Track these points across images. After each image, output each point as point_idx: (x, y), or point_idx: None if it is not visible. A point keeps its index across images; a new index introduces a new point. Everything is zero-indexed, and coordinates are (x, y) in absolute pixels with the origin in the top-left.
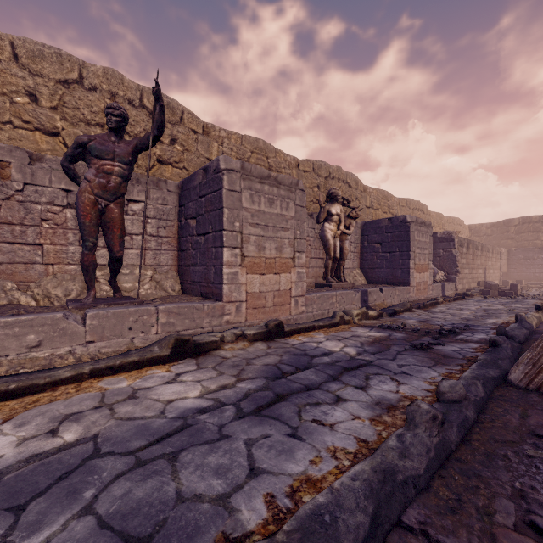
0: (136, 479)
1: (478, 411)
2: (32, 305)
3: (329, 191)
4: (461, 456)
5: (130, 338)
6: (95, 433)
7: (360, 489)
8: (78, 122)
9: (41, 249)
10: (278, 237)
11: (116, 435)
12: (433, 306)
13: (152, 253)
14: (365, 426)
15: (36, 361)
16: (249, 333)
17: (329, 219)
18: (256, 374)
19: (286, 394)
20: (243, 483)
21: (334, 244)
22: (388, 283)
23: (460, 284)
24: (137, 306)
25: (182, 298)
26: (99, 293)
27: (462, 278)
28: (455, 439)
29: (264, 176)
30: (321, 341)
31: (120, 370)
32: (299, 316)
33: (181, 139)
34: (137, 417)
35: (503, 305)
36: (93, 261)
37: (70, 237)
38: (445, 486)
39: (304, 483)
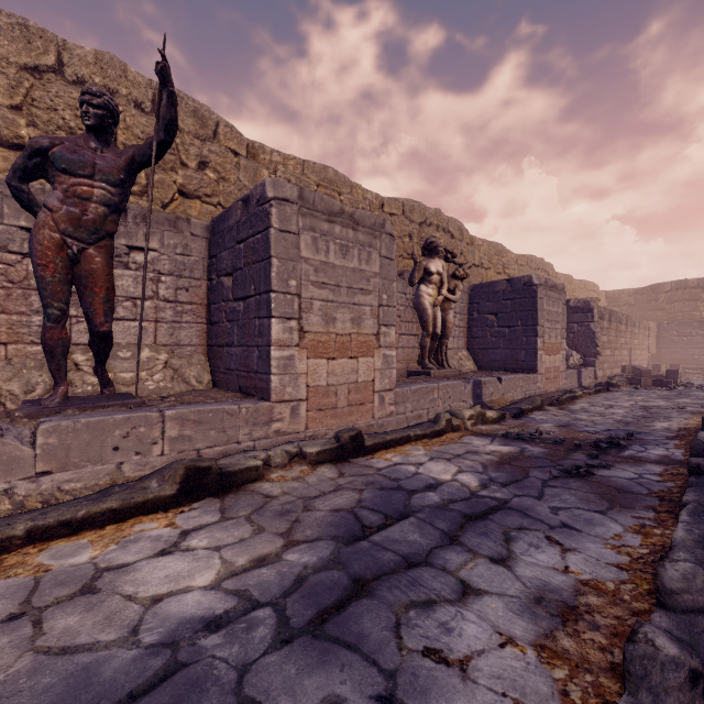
0: None
1: None
2: None
3: (427, 240)
4: None
5: (116, 463)
6: None
7: None
8: (55, 131)
9: None
10: (355, 304)
11: None
12: (570, 402)
13: (167, 326)
14: (529, 666)
15: None
16: (309, 451)
17: (427, 279)
18: (319, 531)
19: (370, 578)
20: None
21: (434, 315)
22: (506, 370)
23: (600, 370)
24: (131, 411)
25: (210, 395)
26: (81, 387)
27: (603, 362)
28: None
29: (334, 211)
30: (422, 462)
31: (86, 526)
32: (386, 419)
33: (214, 162)
34: (81, 643)
35: (665, 399)
36: (63, 339)
37: (35, 301)
38: None
39: None
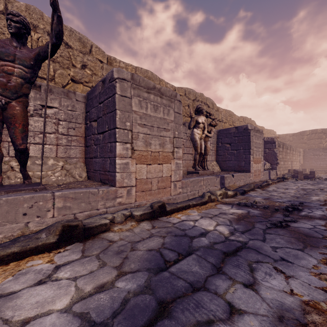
0: None
1: None
2: None
3: (197, 106)
4: None
5: (24, 222)
6: None
7: None
8: None
9: None
10: (161, 136)
11: None
12: (267, 186)
13: (63, 148)
14: None
15: None
16: (136, 214)
17: (197, 126)
18: (139, 264)
19: (170, 301)
20: None
21: (200, 144)
22: (235, 171)
23: (278, 171)
24: (35, 193)
25: (84, 183)
26: (14, 179)
27: (280, 167)
28: None
29: (150, 87)
30: (197, 219)
31: None
32: (177, 196)
33: (90, 65)
34: None
35: (312, 185)
36: None
37: None
38: None
39: None
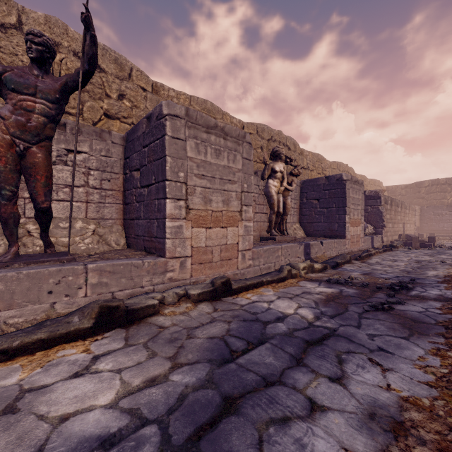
0: None
1: None
2: None
3: (273, 149)
4: None
5: (50, 303)
6: None
7: None
8: None
9: None
10: (225, 190)
11: None
12: (368, 258)
13: (95, 206)
14: None
15: None
16: (192, 292)
17: (273, 176)
18: (198, 355)
19: (237, 396)
20: None
21: (278, 200)
22: (325, 236)
23: (385, 237)
24: (63, 265)
25: (123, 253)
26: (31, 248)
27: (387, 232)
28: None
29: (210, 125)
30: (272, 300)
31: (20, 353)
32: (247, 270)
33: (129, 95)
34: None
35: (430, 256)
36: (14, 213)
37: None
38: None
39: None
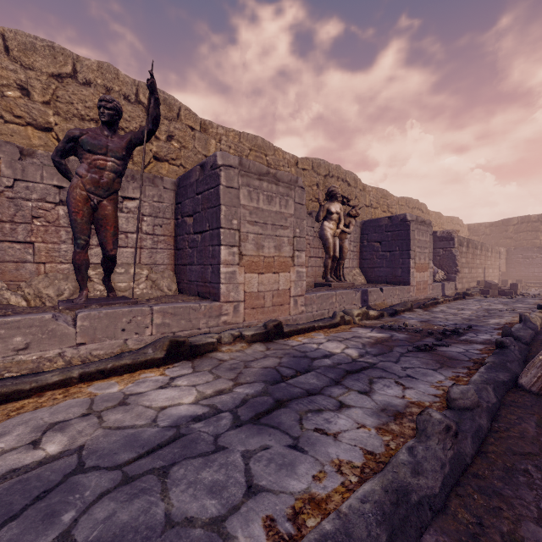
0: (121, 499)
1: (491, 419)
2: (23, 305)
3: (329, 189)
4: (478, 471)
5: (123, 339)
6: (80, 445)
7: (370, 513)
8: (72, 117)
9: (32, 248)
10: (277, 236)
11: (103, 447)
12: (433, 306)
13: (148, 251)
14: (371, 435)
15: (23, 365)
16: (247, 334)
17: (329, 217)
18: (254, 378)
19: (286, 400)
20: (240, 503)
21: (334, 243)
22: (388, 283)
23: (459, 284)
24: (131, 306)
25: (179, 298)
26: (93, 292)
27: (462, 278)
28: (470, 452)
29: (262, 172)
30: (322, 342)
31: (112, 374)
32: (299, 316)
33: (178, 136)
34: (126, 425)
35: (504, 304)
36: (86, 260)
37: (63, 235)
38: (463, 507)
39: (307, 503)
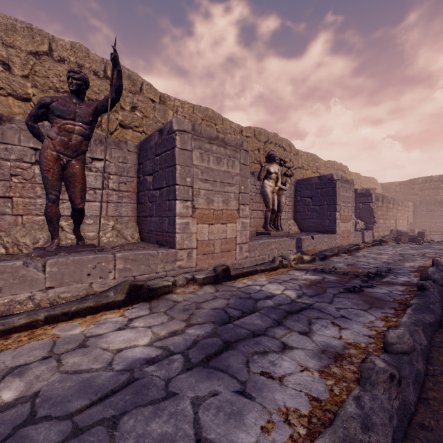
0: None
1: (425, 362)
2: (2, 252)
3: (268, 153)
4: (424, 421)
5: (88, 283)
6: (36, 391)
7: None
8: (48, 89)
9: (10, 202)
10: (225, 192)
11: (57, 394)
12: (356, 251)
13: (113, 205)
14: (315, 379)
15: None
16: (198, 277)
17: (268, 177)
18: (205, 319)
19: (233, 341)
20: None
21: (273, 198)
22: (317, 232)
23: (376, 232)
24: (96, 254)
25: (140, 245)
26: (65, 241)
27: (378, 227)
28: (413, 399)
29: (212, 137)
30: (264, 284)
31: (76, 315)
32: (244, 260)
33: (140, 107)
34: (83, 369)
35: (415, 249)
36: (57, 212)
37: (38, 190)
38: None
39: None
